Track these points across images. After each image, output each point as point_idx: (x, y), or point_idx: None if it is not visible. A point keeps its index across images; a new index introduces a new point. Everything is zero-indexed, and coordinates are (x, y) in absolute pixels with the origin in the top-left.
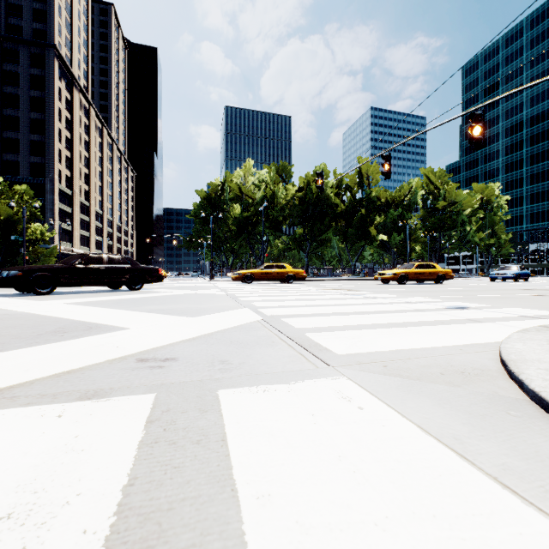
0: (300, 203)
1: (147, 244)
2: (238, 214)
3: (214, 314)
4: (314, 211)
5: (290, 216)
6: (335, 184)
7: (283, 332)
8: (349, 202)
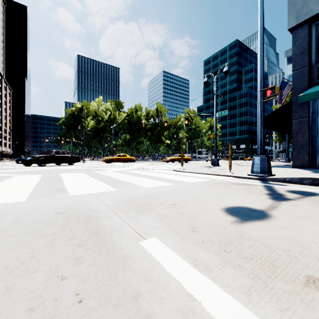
0: (128, 122)
1: (46, 142)
2: (94, 126)
3: (125, 167)
4: (135, 127)
5: (123, 129)
6: (146, 114)
7: (145, 168)
8: (152, 123)
